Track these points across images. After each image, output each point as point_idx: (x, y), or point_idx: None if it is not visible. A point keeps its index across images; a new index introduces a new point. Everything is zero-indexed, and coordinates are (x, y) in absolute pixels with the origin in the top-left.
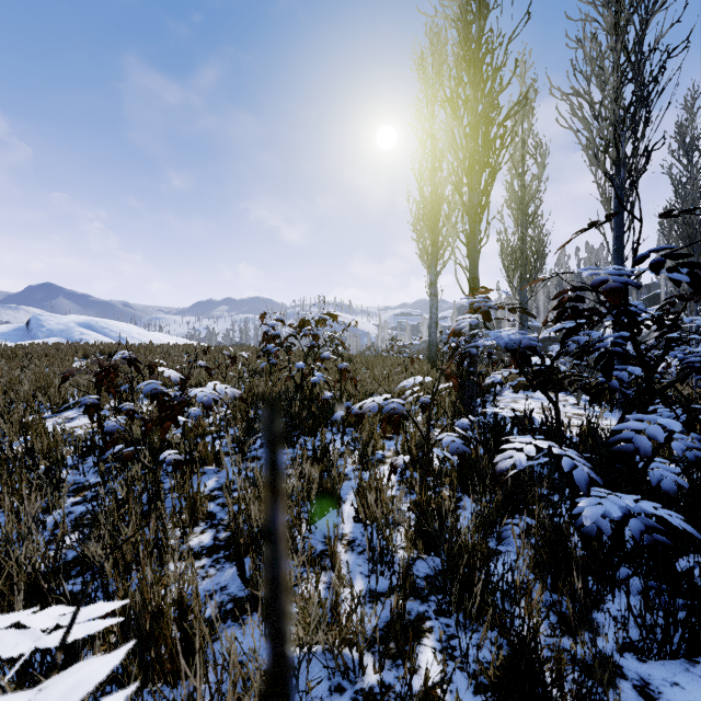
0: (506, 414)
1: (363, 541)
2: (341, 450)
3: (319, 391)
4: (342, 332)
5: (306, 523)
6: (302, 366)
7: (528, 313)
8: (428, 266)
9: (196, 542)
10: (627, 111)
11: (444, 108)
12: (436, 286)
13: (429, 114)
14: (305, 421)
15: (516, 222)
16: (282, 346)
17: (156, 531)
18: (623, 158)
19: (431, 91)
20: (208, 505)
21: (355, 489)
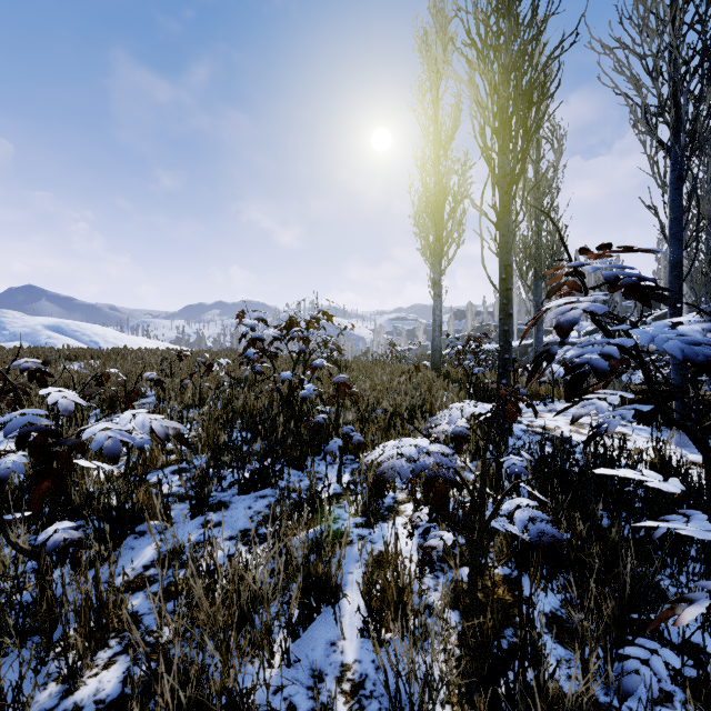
0: (666, 487)
1: (377, 684)
2: (337, 491)
3: (310, 407)
4: (337, 336)
5: (281, 650)
6: (289, 377)
7: (660, 298)
8: (432, 264)
9: (91, 690)
10: (688, 63)
11: (465, 56)
12: (440, 286)
13: (433, 97)
14: (290, 448)
15: (529, 215)
16: (264, 352)
17: (0, 693)
18: (685, 120)
19: (435, 71)
20: (134, 598)
21: (359, 561)
